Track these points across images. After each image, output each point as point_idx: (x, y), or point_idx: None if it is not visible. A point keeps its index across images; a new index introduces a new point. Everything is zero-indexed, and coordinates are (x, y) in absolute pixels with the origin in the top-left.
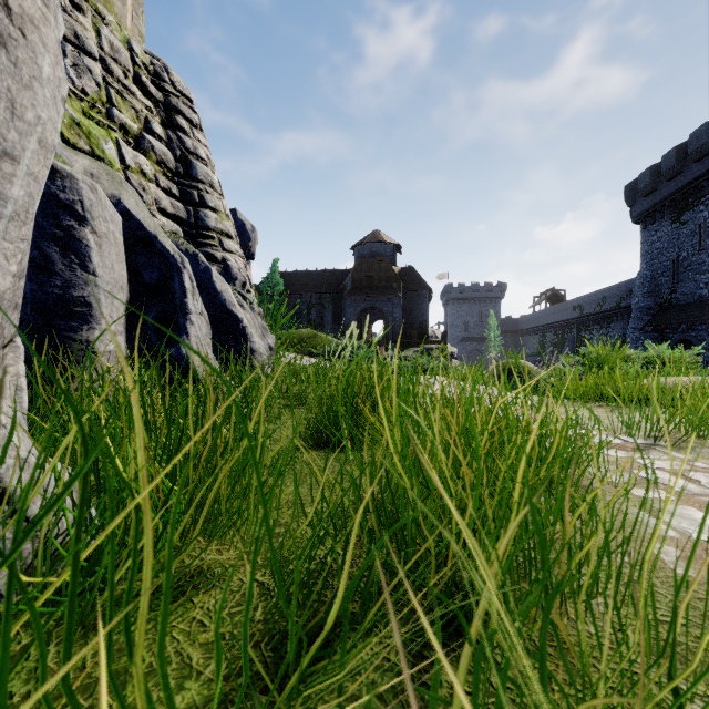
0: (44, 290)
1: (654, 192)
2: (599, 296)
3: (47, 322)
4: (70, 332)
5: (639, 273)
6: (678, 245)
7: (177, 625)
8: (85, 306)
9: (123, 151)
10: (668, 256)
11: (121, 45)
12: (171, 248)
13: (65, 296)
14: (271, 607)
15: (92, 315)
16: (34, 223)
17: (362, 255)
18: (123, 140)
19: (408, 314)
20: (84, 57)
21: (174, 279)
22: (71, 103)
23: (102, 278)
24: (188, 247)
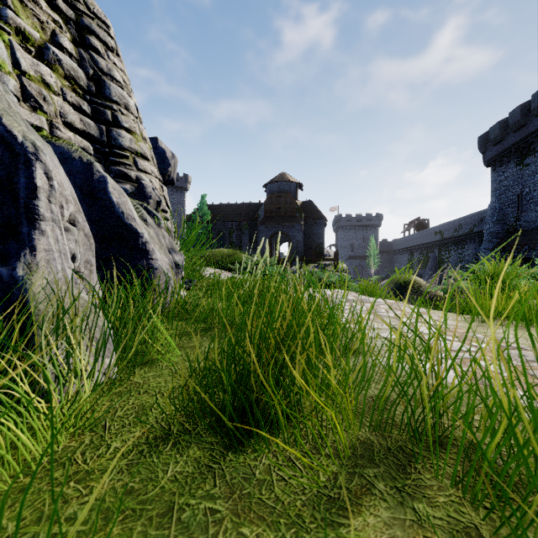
0: None
1: (502, 141)
2: (456, 224)
3: None
4: None
5: (490, 205)
6: (522, 183)
7: None
8: None
9: (18, 55)
10: (513, 192)
11: None
12: (20, 134)
13: None
14: None
15: None
16: None
17: (272, 191)
18: (21, 45)
19: (308, 237)
20: None
21: (19, 173)
22: None
23: None
24: (82, 155)
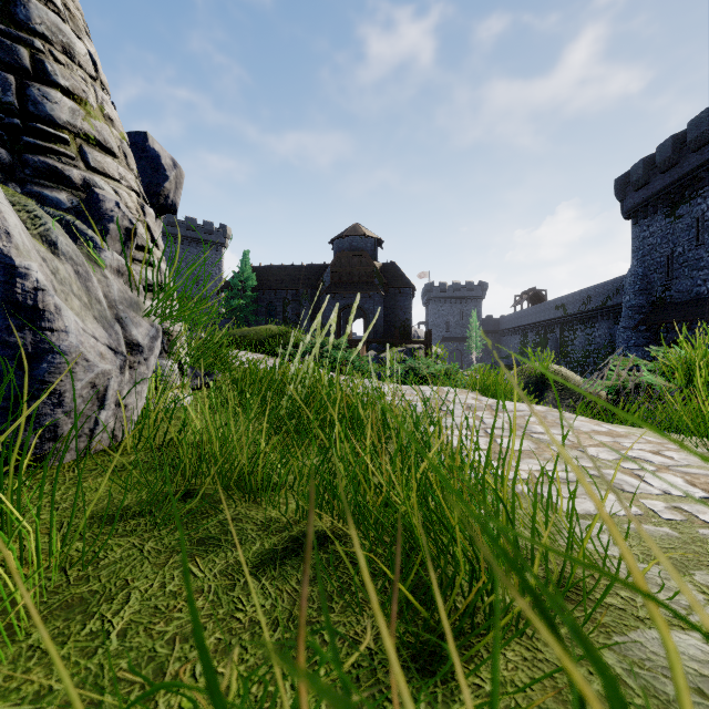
0: None
1: (646, 185)
2: (584, 295)
3: None
4: None
5: (630, 270)
6: (673, 240)
7: None
8: None
9: None
10: (662, 252)
11: None
12: None
13: None
14: None
15: None
16: None
17: (342, 249)
18: None
19: (390, 312)
20: None
21: None
22: None
23: None
24: None
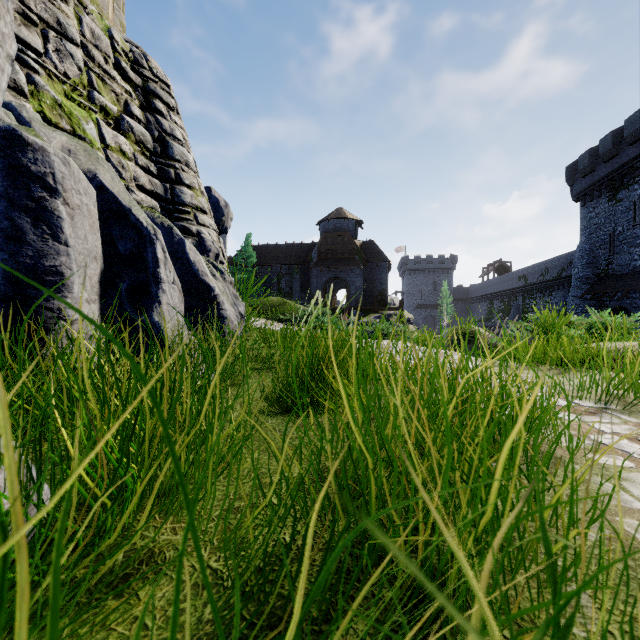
0: (16, 260)
1: (592, 172)
2: (542, 267)
3: (18, 291)
4: (42, 301)
5: (579, 246)
6: (614, 220)
7: (116, 627)
8: (57, 275)
9: (103, 131)
10: (605, 231)
11: (102, 33)
12: (144, 221)
13: (37, 265)
14: (223, 602)
15: (64, 284)
16: (6, 194)
17: (327, 230)
18: (103, 121)
19: (368, 283)
20: (66, 42)
21: (147, 250)
22: (53, 85)
23: (74, 248)
24: (164, 221)
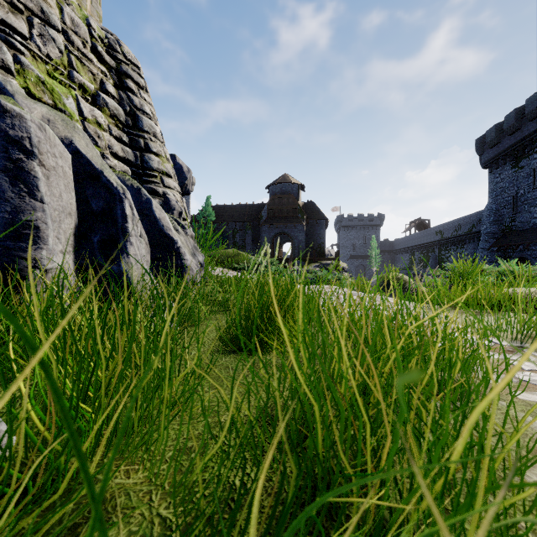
0: None
1: (498, 144)
2: (456, 224)
3: None
4: (19, 252)
5: (487, 206)
6: (517, 185)
7: None
8: (33, 229)
9: (81, 105)
10: (509, 193)
11: (80, 21)
12: (114, 182)
13: (15, 220)
14: None
15: (39, 236)
16: None
17: (275, 193)
18: (82, 97)
19: (309, 237)
20: (49, 28)
21: (116, 207)
22: (37, 65)
23: (49, 205)
24: (133, 183)
